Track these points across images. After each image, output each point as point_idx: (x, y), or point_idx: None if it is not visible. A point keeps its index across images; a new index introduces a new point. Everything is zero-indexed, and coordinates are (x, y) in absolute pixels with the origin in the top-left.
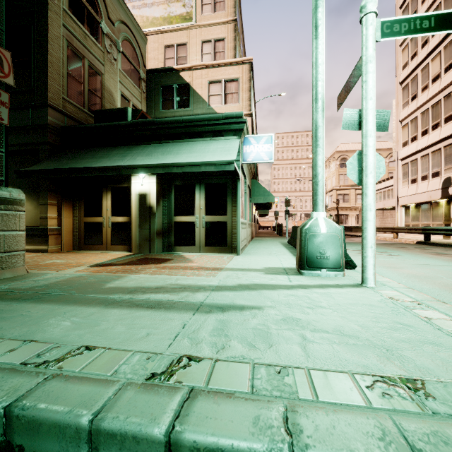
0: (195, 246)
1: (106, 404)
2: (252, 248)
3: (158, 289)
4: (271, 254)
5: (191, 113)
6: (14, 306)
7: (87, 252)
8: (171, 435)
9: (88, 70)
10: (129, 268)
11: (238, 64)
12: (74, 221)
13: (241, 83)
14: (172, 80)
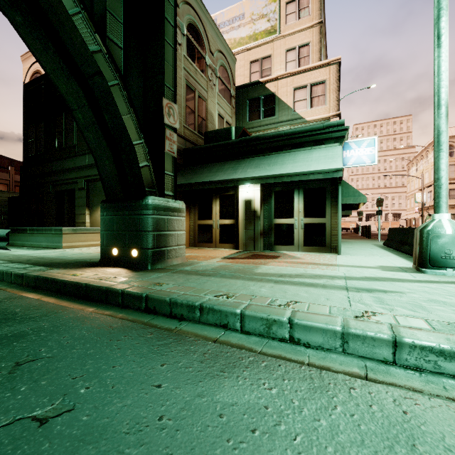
0: (294, 246)
1: (343, 323)
2: (348, 249)
3: (298, 275)
4: (374, 255)
5: (276, 121)
6: (214, 279)
7: (203, 248)
8: (397, 337)
9: (198, 99)
10: (254, 261)
11: (324, 66)
12: (190, 223)
13: (328, 85)
14: (258, 92)
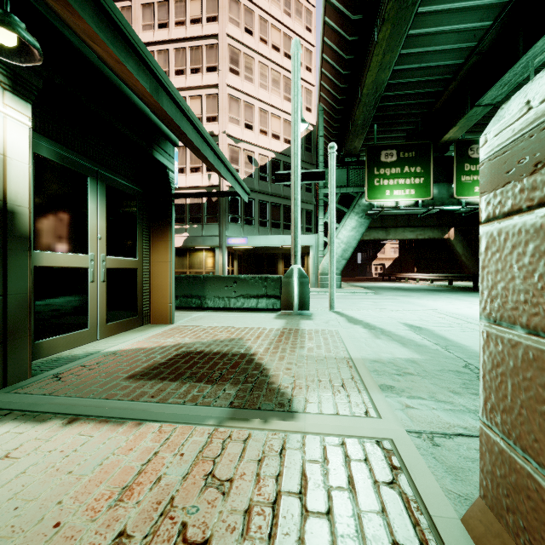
0: (90, 328)
1: None
2: None
3: (399, 340)
4: (180, 315)
5: None
6: None
7: None
8: None
9: None
10: (304, 366)
11: None
12: None
13: None
14: None
